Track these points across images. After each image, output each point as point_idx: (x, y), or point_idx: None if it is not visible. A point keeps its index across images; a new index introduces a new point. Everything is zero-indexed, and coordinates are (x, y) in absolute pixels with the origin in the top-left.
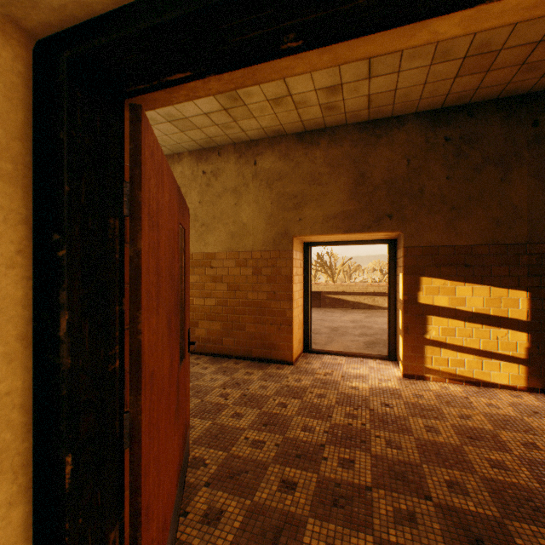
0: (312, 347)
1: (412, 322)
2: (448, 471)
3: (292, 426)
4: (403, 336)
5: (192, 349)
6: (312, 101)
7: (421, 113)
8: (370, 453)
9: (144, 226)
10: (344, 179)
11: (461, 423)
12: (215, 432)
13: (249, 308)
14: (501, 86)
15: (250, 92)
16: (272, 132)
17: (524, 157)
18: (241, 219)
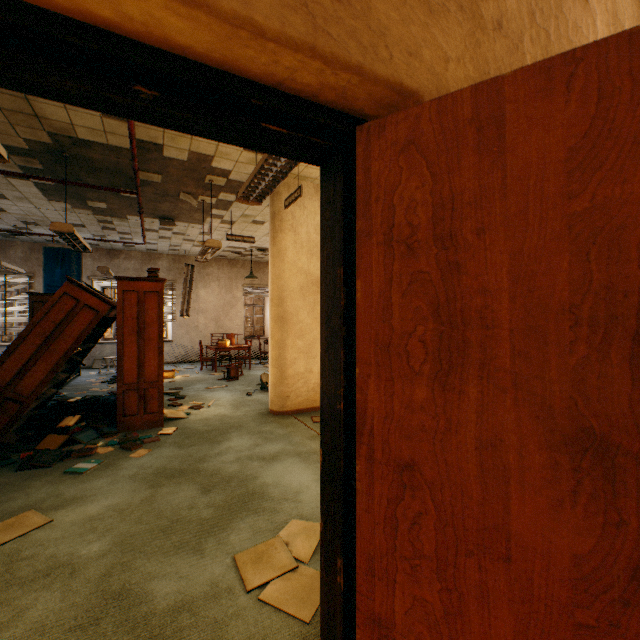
0: None
1: None
2: None
3: None
4: None
5: None
6: None
7: None
8: None
9: (366, 263)
10: None
11: None
12: None
13: None
14: None
15: None
16: None
17: None
18: None
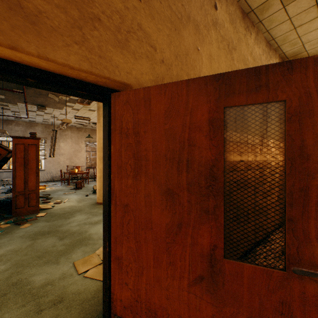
0: None
1: None
2: None
3: None
4: None
5: None
6: None
7: None
8: None
9: (114, 139)
10: None
11: None
12: None
13: None
14: None
15: None
16: None
17: None
18: None
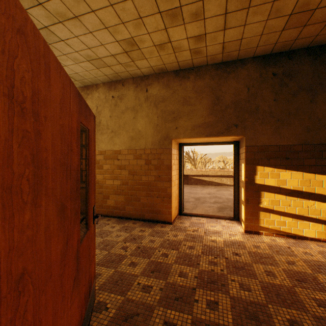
0: (184, 211)
1: (251, 196)
2: (287, 310)
3: (172, 272)
4: (245, 205)
5: (105, 213)
6: (184, 47)
7: (257, 57)
8: (228, 295)
9: None
10: (205, 101)
11: (289, 268)
12: (116, 278)
13: (143, 187)
14: (311, 37)
15: (143, 39)
16: (157, 70)
17: (325, 86)
18: (137, 127)
